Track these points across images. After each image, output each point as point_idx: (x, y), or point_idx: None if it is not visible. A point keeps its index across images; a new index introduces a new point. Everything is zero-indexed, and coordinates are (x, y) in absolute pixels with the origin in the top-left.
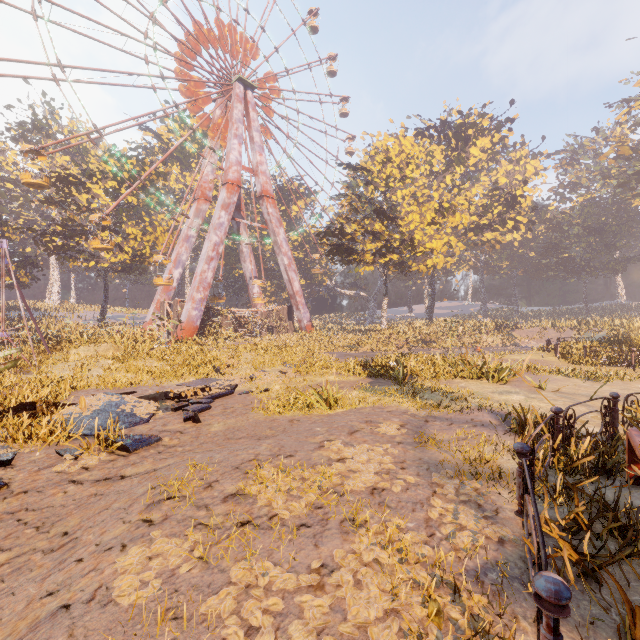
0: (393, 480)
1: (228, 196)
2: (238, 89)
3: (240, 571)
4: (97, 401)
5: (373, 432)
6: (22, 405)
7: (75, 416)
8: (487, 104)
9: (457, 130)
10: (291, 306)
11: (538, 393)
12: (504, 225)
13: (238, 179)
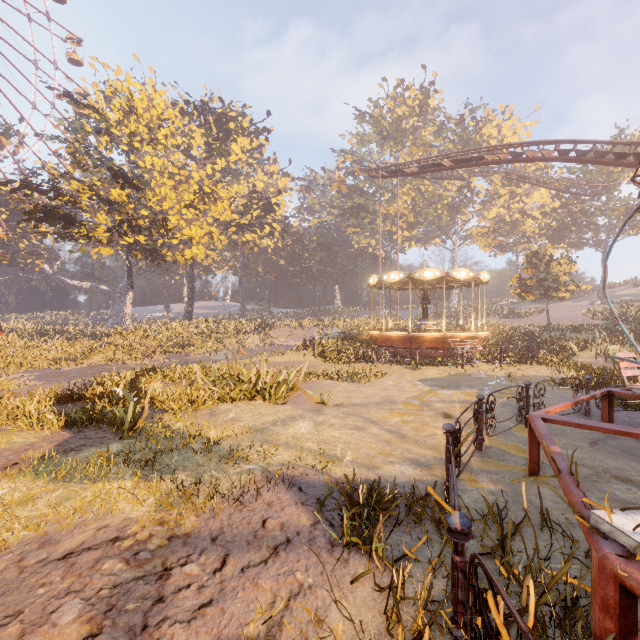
0: None
1: None
2: None
3: None
4: None
5: None
6: None
7: None
8: (247, 107)
9: (219, 118)
10: None
11: (323, 412)
12: (262, 229)
13: None
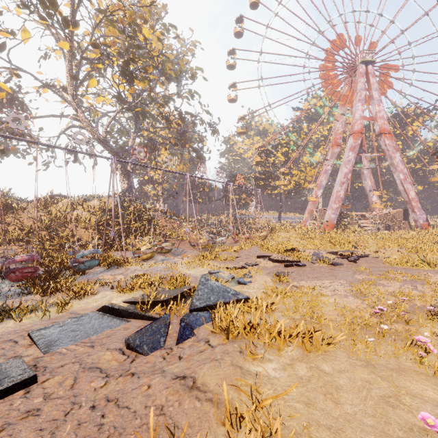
0: None
1: (354, 141)
2: (361, 69)
3: (387, 281)
4: (311, 251)
5: None
6: (291, 249)
7: (307, 254)
8: None
9: None
10: (406, 209)
11: None
12: None
13: (361, 128)
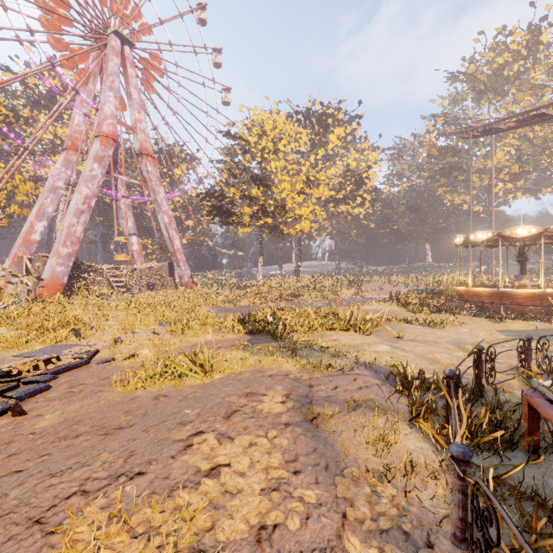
0: (287, 501)
1: (102, 149)
2: (114, 42)
3: None
4: None
5: (255, 411)
6: None
7: None
8: (342, 101)
9: (319, 118)
10: (172, 263)
11: (399, 342)
12: (354, 200)
13: (114, 133)
